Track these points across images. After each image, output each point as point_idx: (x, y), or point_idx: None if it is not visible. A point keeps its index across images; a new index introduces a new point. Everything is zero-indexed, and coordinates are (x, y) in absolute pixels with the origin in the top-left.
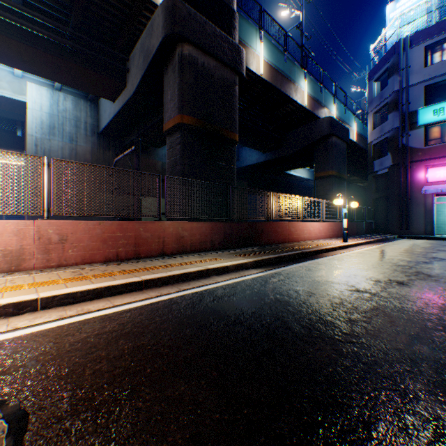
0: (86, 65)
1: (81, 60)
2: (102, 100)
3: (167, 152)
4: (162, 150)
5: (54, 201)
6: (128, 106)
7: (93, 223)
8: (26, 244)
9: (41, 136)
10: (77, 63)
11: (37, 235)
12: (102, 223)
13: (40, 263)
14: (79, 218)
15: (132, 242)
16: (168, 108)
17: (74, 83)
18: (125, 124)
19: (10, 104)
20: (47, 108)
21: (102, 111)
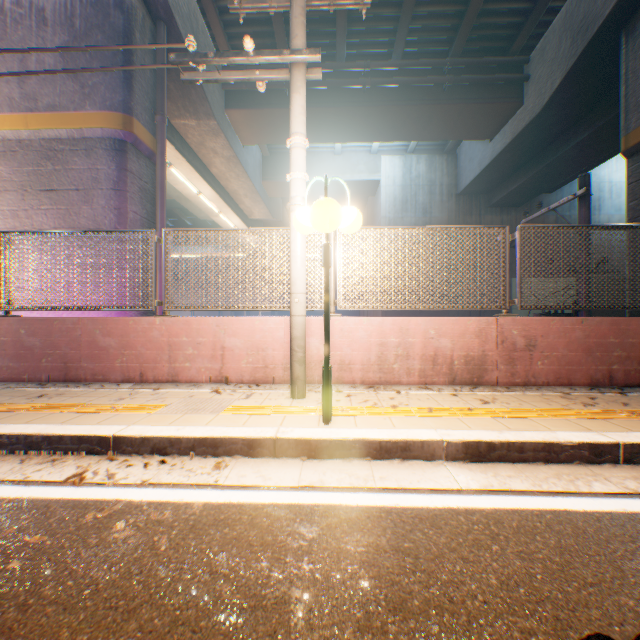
0: (465, 100)
1: (459, 96)
2: (463, 146)
3: (629, 188)
4: (554, 195)
5: (517, 288)
6: (521, 135)
7: (568, 320)
8: (485, 349)
9: (392, 215)
10: (454, 102)
11: (497, 337)
12: (583, 320)
13: (501, 376)
14: (432, 314)
15: (632, 356)
16: (635, 103)
17: (441, 134)
18: (503, 168)
19: (363, 187)
20: (398, 180)
21: (463, 161)
